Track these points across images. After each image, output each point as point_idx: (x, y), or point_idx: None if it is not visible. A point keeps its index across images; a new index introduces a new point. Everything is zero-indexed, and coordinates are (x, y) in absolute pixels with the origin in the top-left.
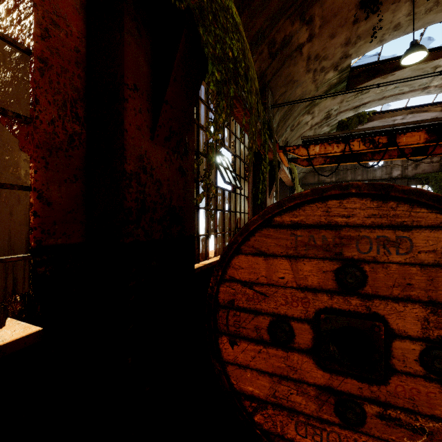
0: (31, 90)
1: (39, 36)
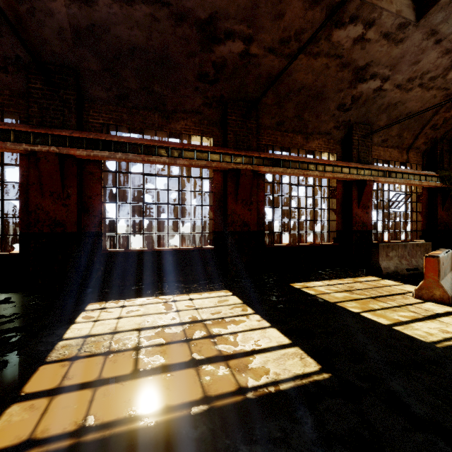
0: (421, 208)
1: (423, 200)
